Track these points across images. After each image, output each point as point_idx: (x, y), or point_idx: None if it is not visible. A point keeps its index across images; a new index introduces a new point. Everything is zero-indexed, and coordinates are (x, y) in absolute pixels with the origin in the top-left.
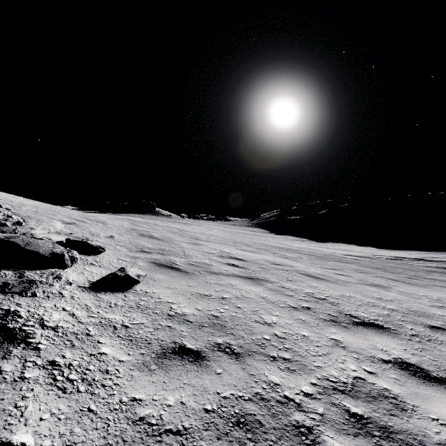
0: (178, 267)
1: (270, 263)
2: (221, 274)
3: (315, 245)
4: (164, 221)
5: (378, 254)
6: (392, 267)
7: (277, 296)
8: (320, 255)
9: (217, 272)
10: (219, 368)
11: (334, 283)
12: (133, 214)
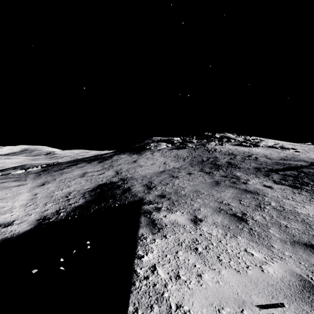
0: None
1: None
2: None
3: None
4: None
5: None
6: None
7: None
8: None
9: None
10: (300, 155)
11: None
12: None
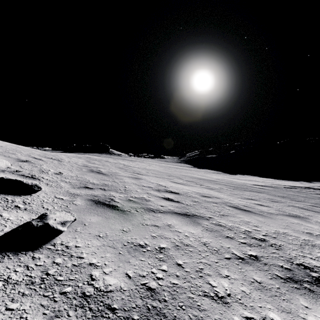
0: (115, 204)
1: (200, 196)
2: (158, 212)
3: (228, 177)
4: (115, 159)
5: (276, 183)
6: (294, 195)
7: (218, 240)
8: (235, 185)
9: (154, 209)
10: None
11: (261, 215)
12: (93, 154)
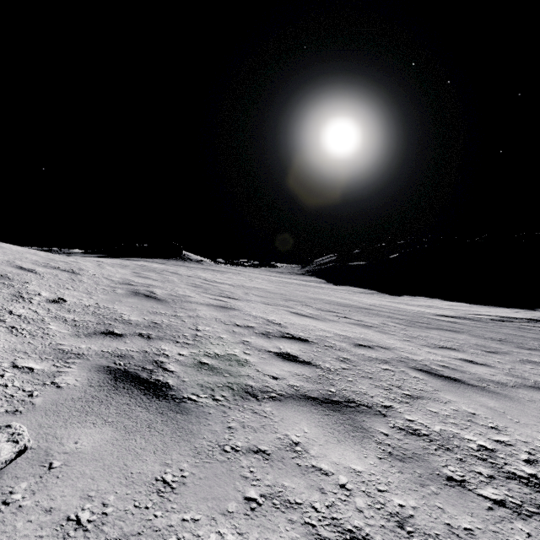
0: (164, 379)
1: (351, 345)
2: (265, 398)
3: (389, 300)
4: (191, 269)
5: (475, 312)
6: (516, 336)
7: (431, 498)
8: (407, 317)
9: (257, 389)
10: None
11: (487, 392)
12: (153, 260)
